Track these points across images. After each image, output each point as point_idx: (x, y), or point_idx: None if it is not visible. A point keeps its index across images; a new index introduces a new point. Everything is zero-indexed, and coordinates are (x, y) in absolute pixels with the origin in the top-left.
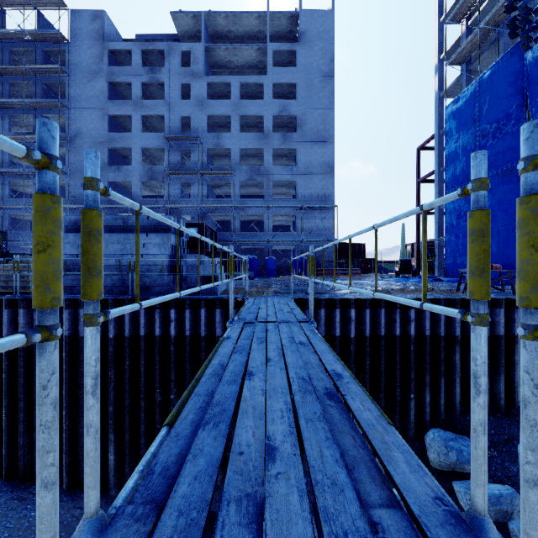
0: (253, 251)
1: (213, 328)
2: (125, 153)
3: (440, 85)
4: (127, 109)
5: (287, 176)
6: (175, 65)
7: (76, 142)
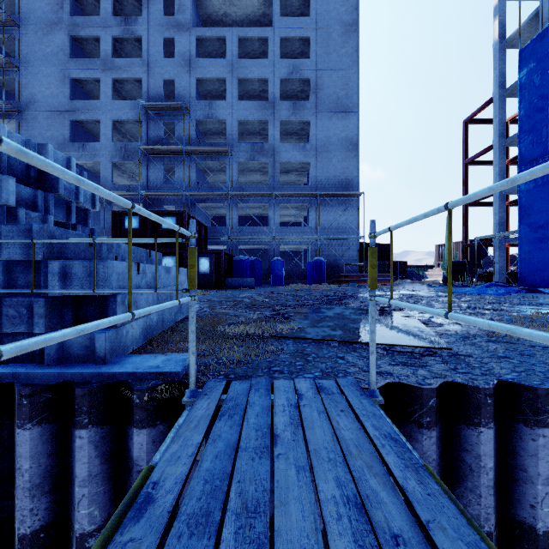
0: (256, 253)
1: (70, 497)
2: (95, 129)
3: (502, 31)
4: (94, 70)
5: (298, 156)
6: (155, 14)
7: (28, 112)
